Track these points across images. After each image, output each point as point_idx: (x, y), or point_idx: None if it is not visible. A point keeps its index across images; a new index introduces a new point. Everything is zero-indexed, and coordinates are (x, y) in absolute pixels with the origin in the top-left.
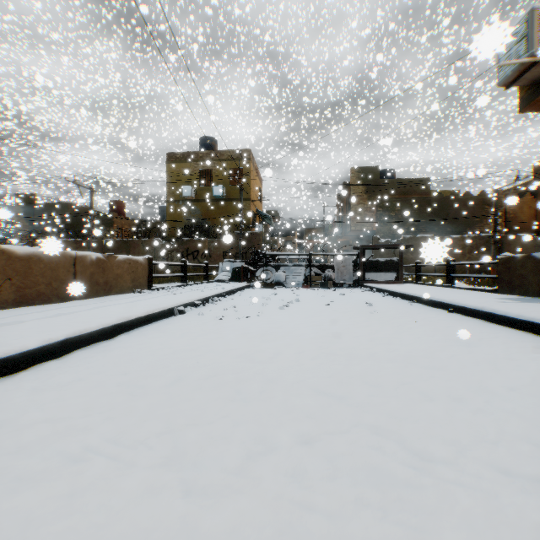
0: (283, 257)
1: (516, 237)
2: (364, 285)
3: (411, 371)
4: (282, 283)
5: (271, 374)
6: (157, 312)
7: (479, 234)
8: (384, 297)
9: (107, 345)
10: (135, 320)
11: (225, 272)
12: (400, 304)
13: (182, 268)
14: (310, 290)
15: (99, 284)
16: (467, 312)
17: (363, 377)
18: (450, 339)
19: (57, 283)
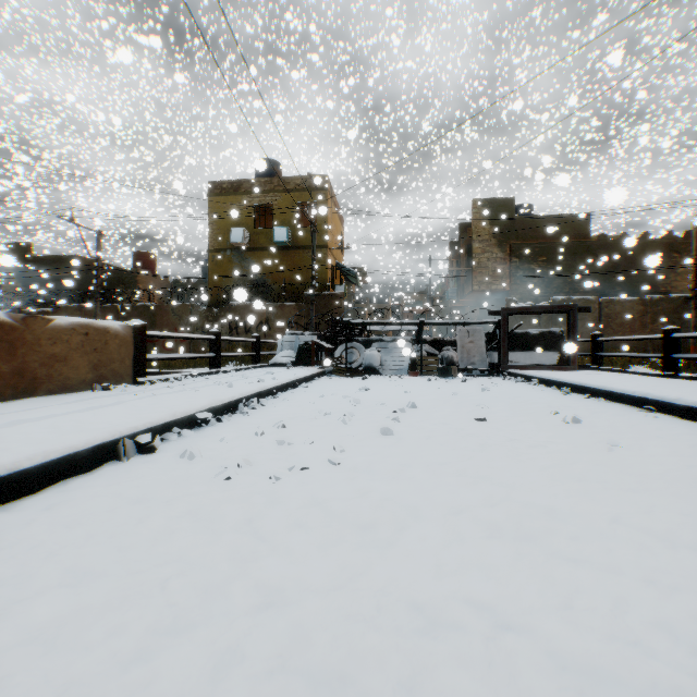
0: (377, 328)
1: None
2: (510, 372)
3: None
4: (375, 369)
5: None
6: (40, 465)
7: (667, 295)
8: (568, 397)
9: None
10: None
11: (287, 350)
12: (626, 416)
13: (212, 345)
14: (424, 381)
15: None
16: None
17: None
18: None
19: None
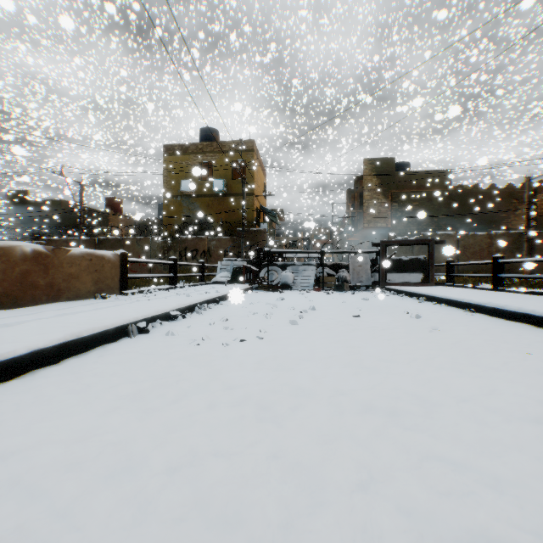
0: (291, 256)
1: None
2: (387, 288)
3: None
4: (289, 286)
5: None
6: (90, 335)
7: (508, 231)
8: (422, 303)
9: None
10: (29, 355)
11: (224, 272)
12: (454, 314)
13: (171, 268)
14: (324, 294)
15: (39, 288)
16: None
17: None
18: None
19: None
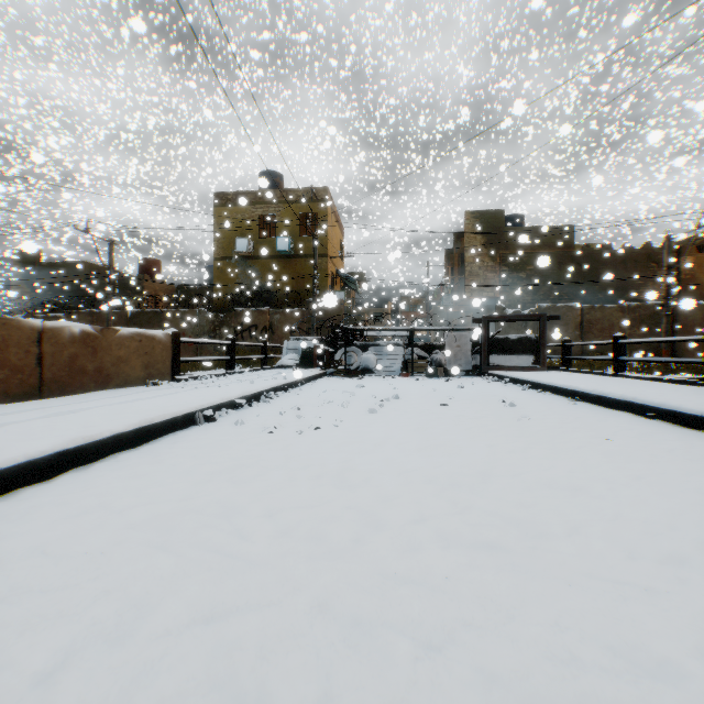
0: (373, 334)
1: (696, 306)
2: (490, 373)
3: (703, 598)
4: (371, 371)
5: (354, 608)
6: (161, 422)
7: (644, 303)
8: (525, 391)
9: (29, 497)
10: (111, 438)
11: (292, 354)
12: (556, 403)
13: (228, 349)
14: (413, 380)
15: (87, 373)
16: (684, 421)
17: (595, 625)
18: (703, 483)
19: (5, 371)
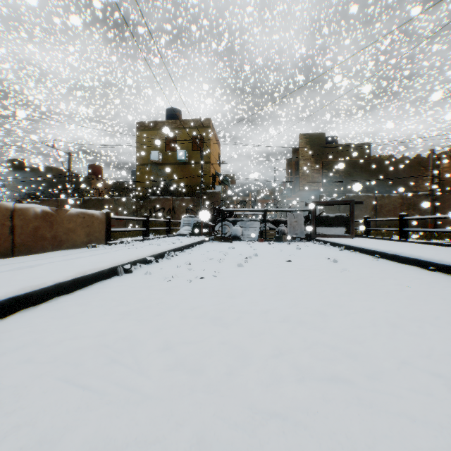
0: (240, 213)
1: (450, 195)
2: (317, 239)
3: None
4: (238, 237)
5: (228, 446)
6: (92, 273)
7: (416, 193)
8: (341, 251)
9: None
10: (54, 286)
11: (186, 226)
12: (364, 259)
13: (144, 223)
14: (266, 244)
15: (46, 239)
16: None
17: None
18: None
19: None
